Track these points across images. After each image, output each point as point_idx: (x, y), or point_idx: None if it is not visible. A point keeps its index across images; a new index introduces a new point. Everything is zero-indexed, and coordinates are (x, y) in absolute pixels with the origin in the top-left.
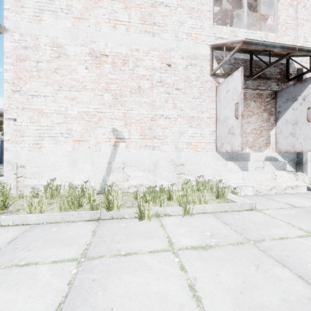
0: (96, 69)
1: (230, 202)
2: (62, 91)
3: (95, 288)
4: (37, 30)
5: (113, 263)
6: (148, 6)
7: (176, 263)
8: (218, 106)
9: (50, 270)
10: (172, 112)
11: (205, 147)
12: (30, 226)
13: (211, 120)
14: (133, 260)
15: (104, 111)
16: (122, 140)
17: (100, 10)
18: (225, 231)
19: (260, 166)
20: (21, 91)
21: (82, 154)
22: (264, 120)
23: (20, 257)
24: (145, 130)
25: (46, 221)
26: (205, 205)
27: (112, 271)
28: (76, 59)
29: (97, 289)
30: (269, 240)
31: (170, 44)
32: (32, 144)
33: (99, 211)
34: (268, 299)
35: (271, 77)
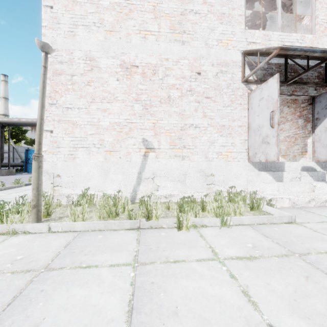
0: (127, 80)
1: (266, 214)
2: (95, 102)
3: (156, 289)
4: (72, 45)
5: (165, 269)
6: (178, 14)
7: (224, 271)
8: (250, 114)
9: (111, 273)
10: (202, 121)
11: (237, 157)
12: (78, 233)
13: (242, 128)
14: (183, 267)
15: (135, 121)
16: (152, 150)
17: (131, 22)
18: (266, 243)
19: (296, 177)
20: (57, 104)
21: (114, 164)
22: (299, 127)
23: (79, 260)
24: (175, 140)
25: (91, 229)
26: (242, 217)
27: (167, 276)
28: (108, 71)
29: (158, 290)
30: (315, 254)
31: (200, 52)
32: (67, 154)
33: (138, 221)
34: (323, 307)
35: (308, 81)
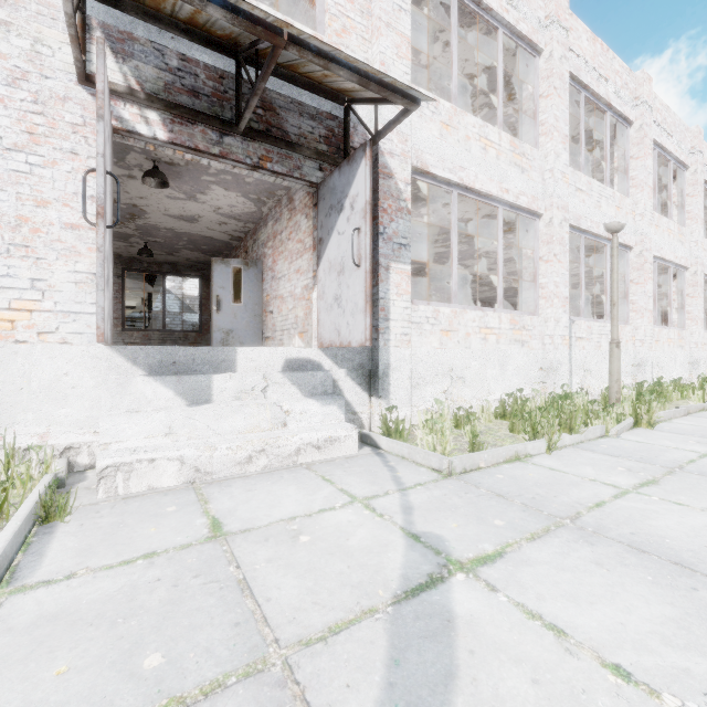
0: None
1: None
2: None
3: None
4: None
5: None
6: None
7: None
8: None
9: None
10: None
11: (57, 329)
12: None
13: (82, 235)
14: None
15: None
16: None
17: None
18: None
19: (253, 387)
20: None
21: None
22: None
23: None
24: None
25: None
26: None
27: None
28: None
29: None
30: None
31: None
32: None
33: None
34: None
35: (303, 144)
